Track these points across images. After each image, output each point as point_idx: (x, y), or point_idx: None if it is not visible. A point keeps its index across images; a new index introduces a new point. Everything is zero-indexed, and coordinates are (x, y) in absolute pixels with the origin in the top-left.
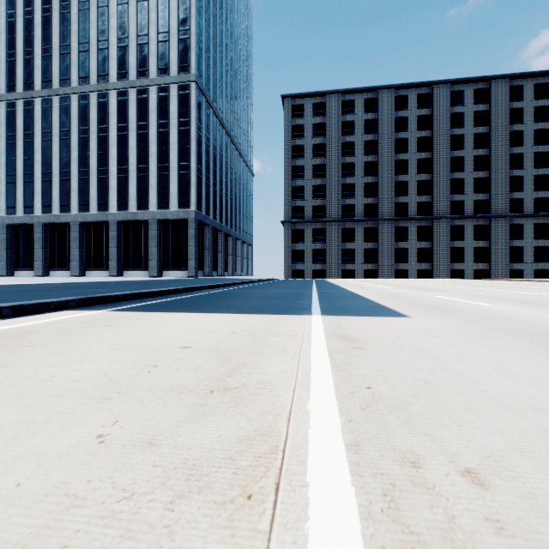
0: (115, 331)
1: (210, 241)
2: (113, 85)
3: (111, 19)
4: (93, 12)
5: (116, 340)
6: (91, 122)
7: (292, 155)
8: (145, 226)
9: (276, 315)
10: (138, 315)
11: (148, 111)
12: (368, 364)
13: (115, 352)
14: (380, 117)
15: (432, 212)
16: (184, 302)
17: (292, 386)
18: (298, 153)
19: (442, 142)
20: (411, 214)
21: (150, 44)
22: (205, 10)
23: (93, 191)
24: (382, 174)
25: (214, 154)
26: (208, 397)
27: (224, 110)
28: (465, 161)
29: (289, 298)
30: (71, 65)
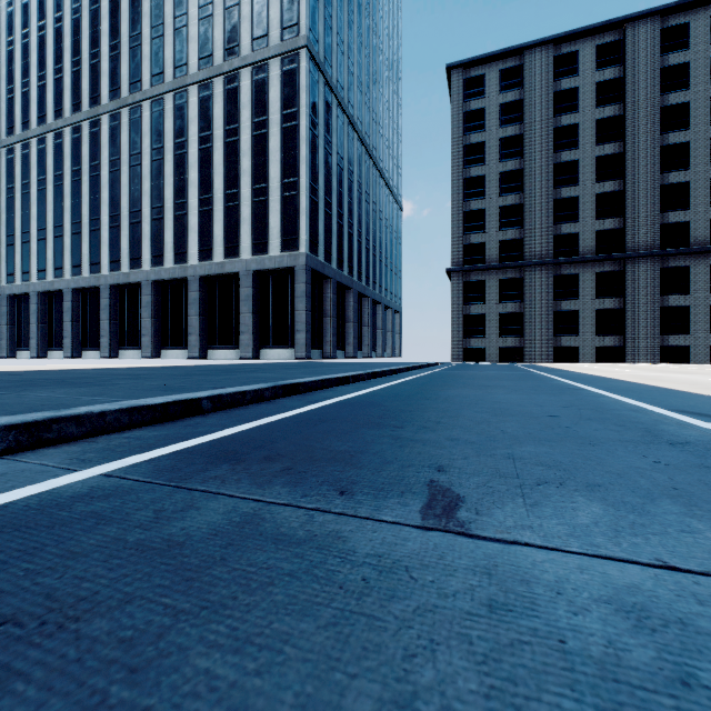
0: None
1: (332, 303)
2: (193, 77)
3: None
4: None
5: None
6: (166, 136)
7: (465, 161)
8: (236, 282)
9: None
10: None
11: (239, 108)
12: None
13: None
14: (630, 72)
15: None
16: None
17: None
18: (475, 155)
19: None
20: (695, 242)
21: (242, 4)
22: None
23: (169, 236)
24: (633, 174)
25: (338, 169)
26: None
27: (355, 103)
28: None
29: None
30: (142, 61)
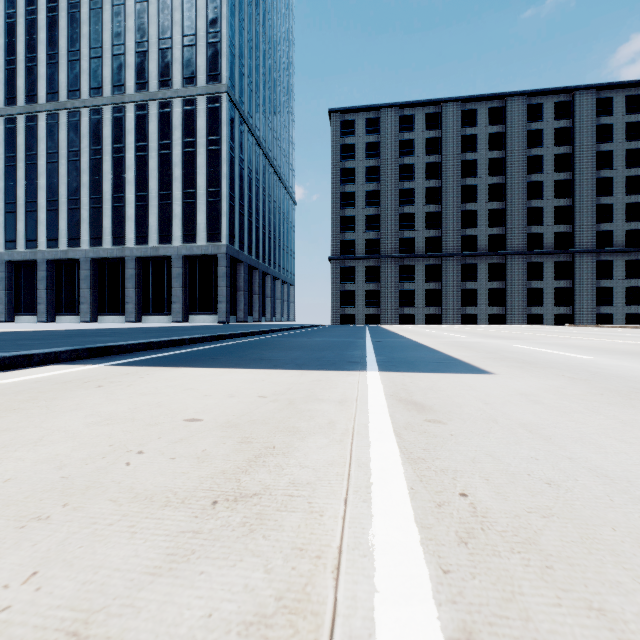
0: (104, 394)
1: (245, 281)
2: (130, 97)
3: (128, 19)
4: (107, 11)
5: (100, 408)
6: (104, 140)
7: (341, 180)
8: (168, 262)
9: (321, 371)
10: (143, 371)
11: (172, 128)
12: (454, 448)
13: (91, 427)
14: (444, 135)
15: (506, 246)
16: (207, 353)
17: (342, 491)
18: (348, 177)
19: (517, 165)
20: (480, 248)
21: (174, 48)
22: (238, 9)
23: (107, 222)
24: (446, 202)
25: (249, 179)
26: (207, 515)
27: (261, 127)
28: (544, 187)
29: (337, 349)
30: (81, 74)
